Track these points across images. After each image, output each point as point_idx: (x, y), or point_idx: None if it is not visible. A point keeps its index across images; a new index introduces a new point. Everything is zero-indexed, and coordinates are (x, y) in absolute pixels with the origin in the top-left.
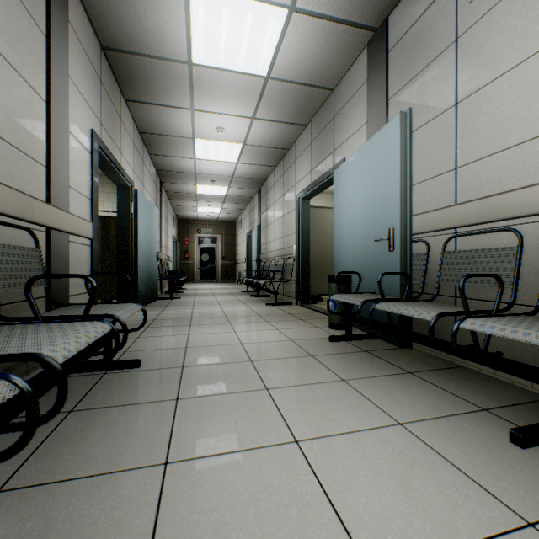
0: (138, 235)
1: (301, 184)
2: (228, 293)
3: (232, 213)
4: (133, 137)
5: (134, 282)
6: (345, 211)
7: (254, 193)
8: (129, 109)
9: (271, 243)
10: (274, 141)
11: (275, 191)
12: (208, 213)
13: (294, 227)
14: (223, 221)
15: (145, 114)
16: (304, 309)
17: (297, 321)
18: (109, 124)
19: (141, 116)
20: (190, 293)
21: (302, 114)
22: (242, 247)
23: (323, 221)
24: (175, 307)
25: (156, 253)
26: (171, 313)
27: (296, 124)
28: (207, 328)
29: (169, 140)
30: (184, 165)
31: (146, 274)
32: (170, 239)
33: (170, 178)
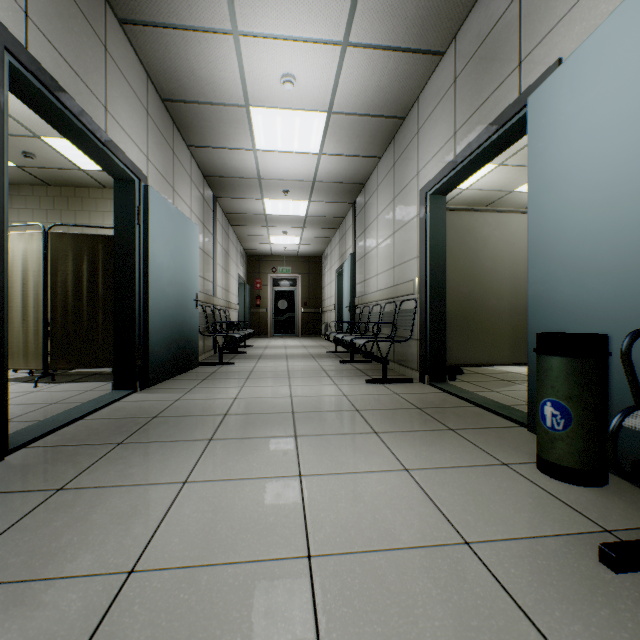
0: (151, 262)
1: (431, 166)
2: (308, 355)
3: (315, 244)
4: (145, 101)
5: (143, 342)
6: (578, 174)
7: (346, 209)
8: (131, 45)
9: (372, 280)
10: (380, 101)
11: (379, 197)
12: (284, 245)
13: (415, 248)
14: (305, 257)
15: (159, 54)
16: (440, 395)
17: (443, 434)
18: (60, 34)
19: (154, 61)
20: (254, 354)
21: (439, 22)
22: (330, 289)
23: (470, 233)
24: (214, 383)
25: (194, 296)
26: (198, 399)
27: (425, 51)
28: (239, 456)
29: (210, 113)
30: (240, 164)
31: (172, 328)
32: (233, 280)
33: (225, 189)
